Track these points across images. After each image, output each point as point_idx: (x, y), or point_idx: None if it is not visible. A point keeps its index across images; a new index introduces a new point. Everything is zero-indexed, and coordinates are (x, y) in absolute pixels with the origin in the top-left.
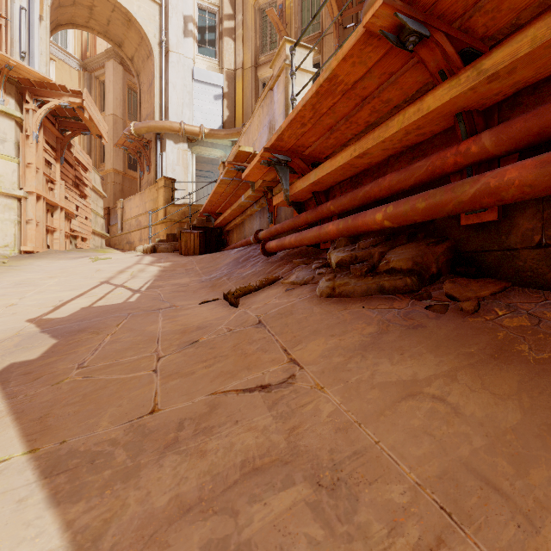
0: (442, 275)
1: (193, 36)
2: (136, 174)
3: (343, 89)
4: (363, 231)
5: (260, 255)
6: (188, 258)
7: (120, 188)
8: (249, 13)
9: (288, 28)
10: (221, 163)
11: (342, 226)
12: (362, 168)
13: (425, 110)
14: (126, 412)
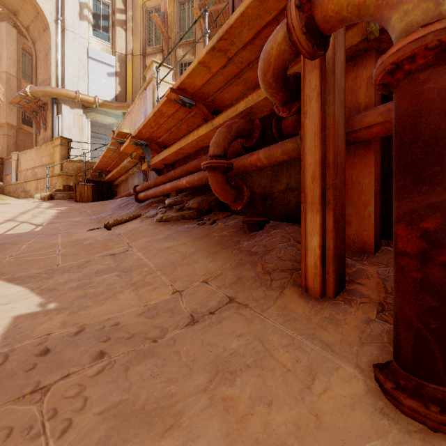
0: (213, 211)
1: (88, 20)
2: (31, 129)
3: (167, 115)
4: (180, 188)
5: (136, 202)
6: (82, 204)
7: (14, 140)
8: (138, 11)
9: (170, 31)
10: (112, 131)
11: (172, 186)
12: (185, 154)
13: (199, 134)
14: (43, 267)
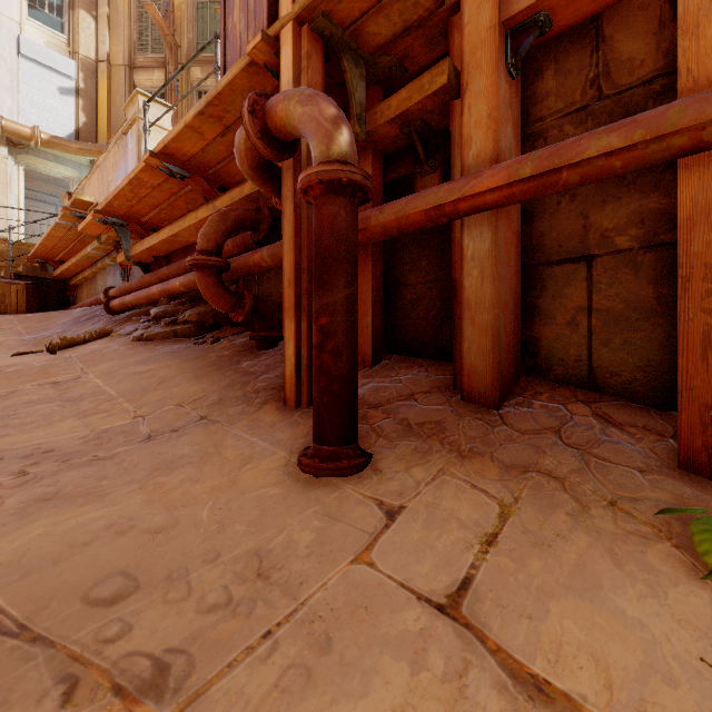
0: (223, 326)
1: None
2: None
3: (152, 186)
4: (173, 293)
5: (108, 314)
6: (5, 317)
7: None
8: None
9: (179, 35)
10: (66, 193)
11: (161, 289)
12: (184, 244)
13: (199, 218)
14: None
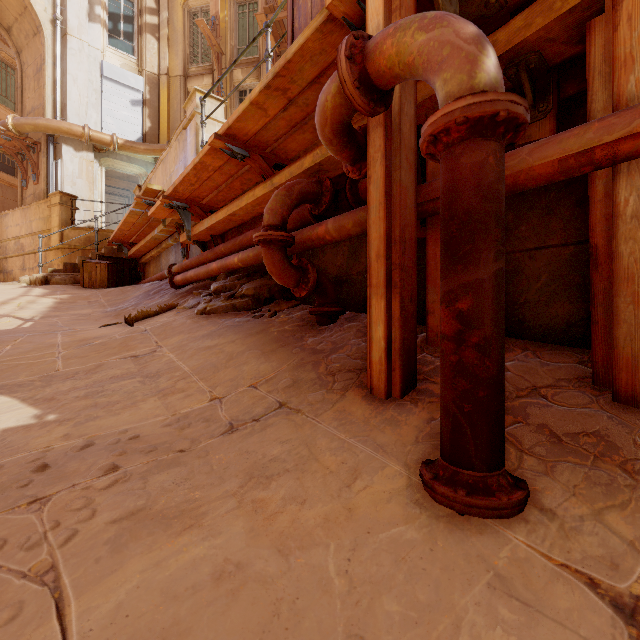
0: (276, 299)
1: (102, 23)
2: (14, 179)
3: (213, 169)
4: (231, 269)
5: (171, 288)
6: (92, 291)
7: None
8: (176, 13)
9: (223, 44)
10: (137, 186)
11: (220, 265)
12: (239, 222)
13: (256, 196)
14: (37, 373)
